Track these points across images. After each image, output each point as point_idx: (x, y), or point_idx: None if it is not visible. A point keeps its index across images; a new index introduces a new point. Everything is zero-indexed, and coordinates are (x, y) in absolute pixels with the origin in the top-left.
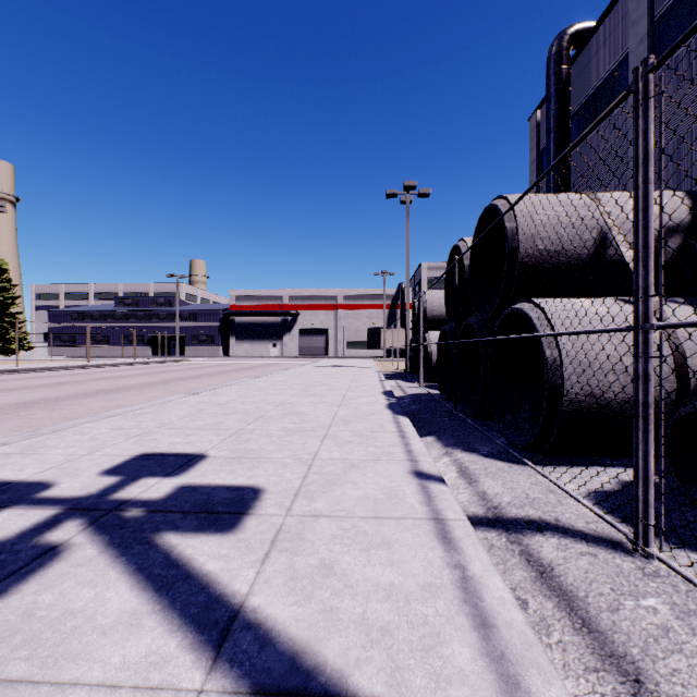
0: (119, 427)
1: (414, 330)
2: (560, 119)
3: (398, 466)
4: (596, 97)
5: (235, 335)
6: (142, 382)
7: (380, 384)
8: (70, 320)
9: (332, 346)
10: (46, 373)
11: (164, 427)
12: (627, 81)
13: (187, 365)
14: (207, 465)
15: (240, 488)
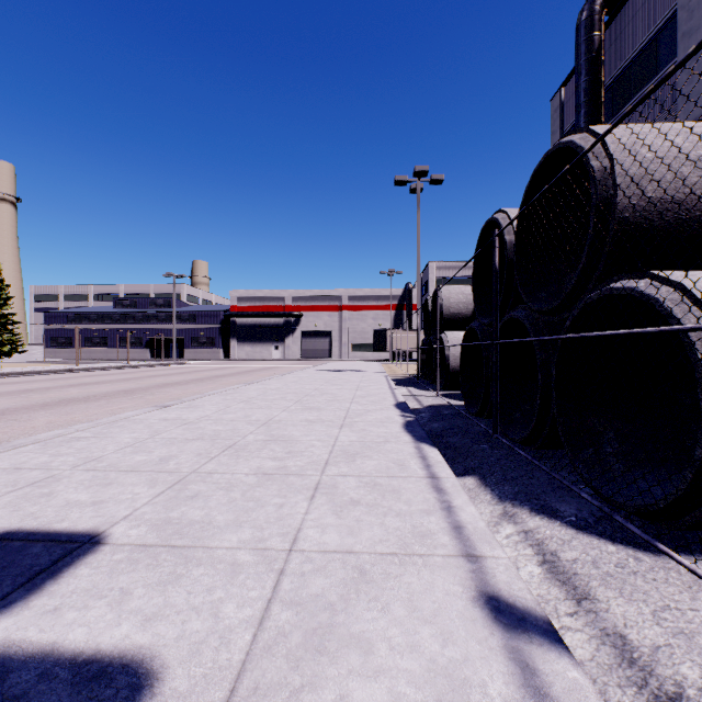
0: (17, 466)
1: (426, 331)
2: (592, 92)
3: (447, 577)
4: (633, 66)
5: (236, 338)
6: (120, 389)
7: (391, 394)
8: (66, 322)
9: (336, 349)
10: (24, 377)
11: (84, 466)
12: (675, 42)
13: (182, 368)
14: (86, 572)
15: (105, 670)
